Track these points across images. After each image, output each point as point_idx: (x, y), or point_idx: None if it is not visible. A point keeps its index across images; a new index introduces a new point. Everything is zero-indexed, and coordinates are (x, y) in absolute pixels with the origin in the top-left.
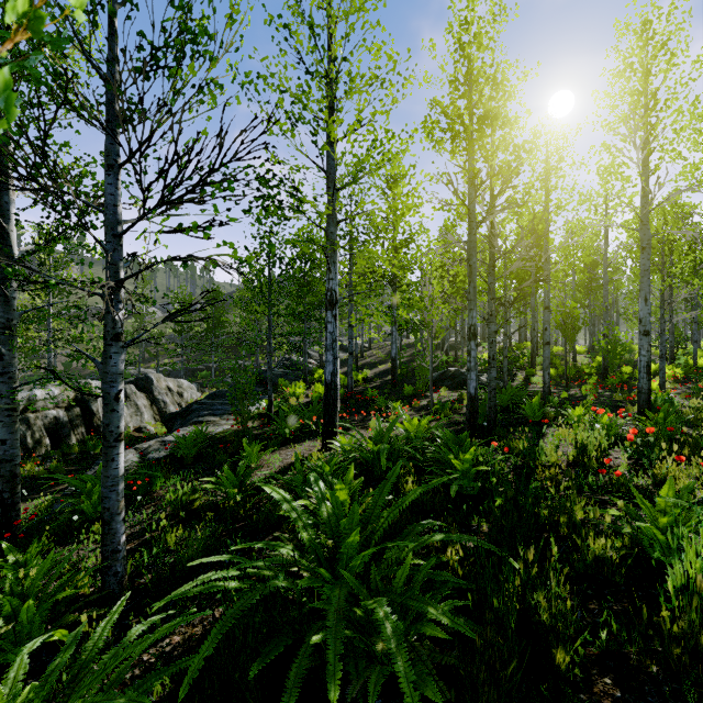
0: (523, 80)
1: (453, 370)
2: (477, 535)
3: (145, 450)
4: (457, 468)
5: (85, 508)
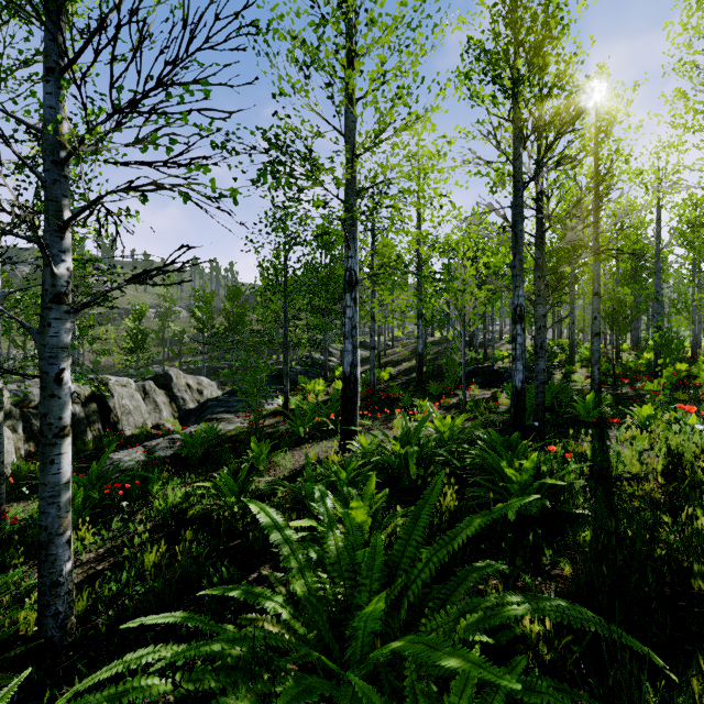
0: (583, 5)
1: (484, 367)
2: (554, 581)
3: (153, 448)
4: (512, 480)
5: None
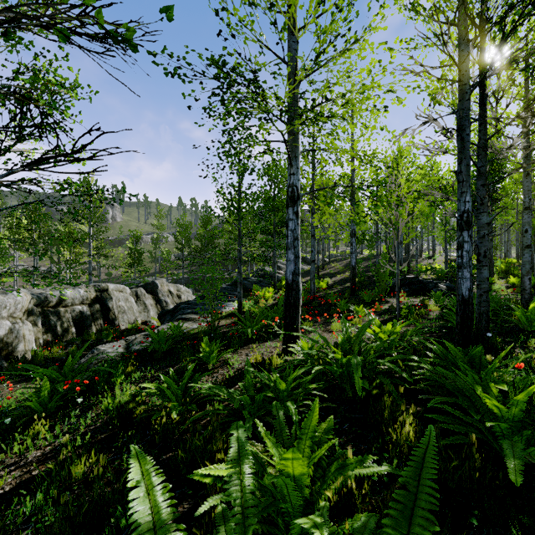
0: None
1: (410, 278)
2: None
3: (131, 342)
4: (492, 412)
5: (32, 405)
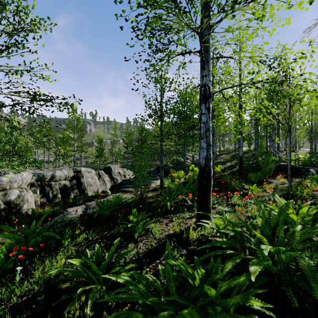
0: None
1: (284, 165)
2: None
3: (88, 207)
4: None
5: None
